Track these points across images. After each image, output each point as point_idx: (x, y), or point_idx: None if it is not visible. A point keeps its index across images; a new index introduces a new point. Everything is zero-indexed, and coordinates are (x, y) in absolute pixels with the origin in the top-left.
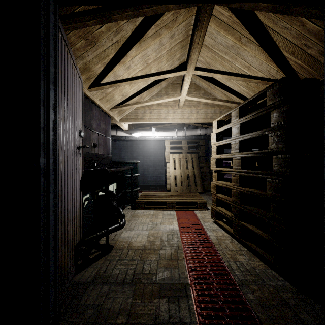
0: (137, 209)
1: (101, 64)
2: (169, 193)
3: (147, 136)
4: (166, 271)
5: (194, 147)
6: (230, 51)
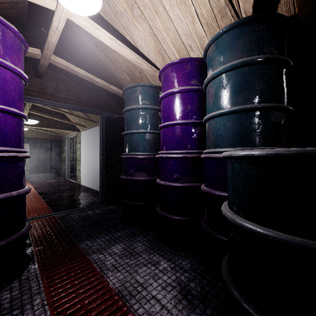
0: None
1: None
2: None
3: None
4: None
5: None
6: None
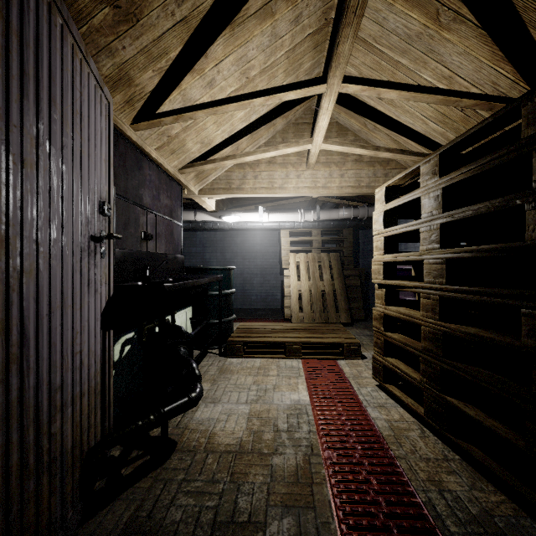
0: (231, 357)
1: (153, 70)
2: (289, 325)
3: (249, 222)
4: (288, 517)
5: (332, 241)
6: (414, 45)
